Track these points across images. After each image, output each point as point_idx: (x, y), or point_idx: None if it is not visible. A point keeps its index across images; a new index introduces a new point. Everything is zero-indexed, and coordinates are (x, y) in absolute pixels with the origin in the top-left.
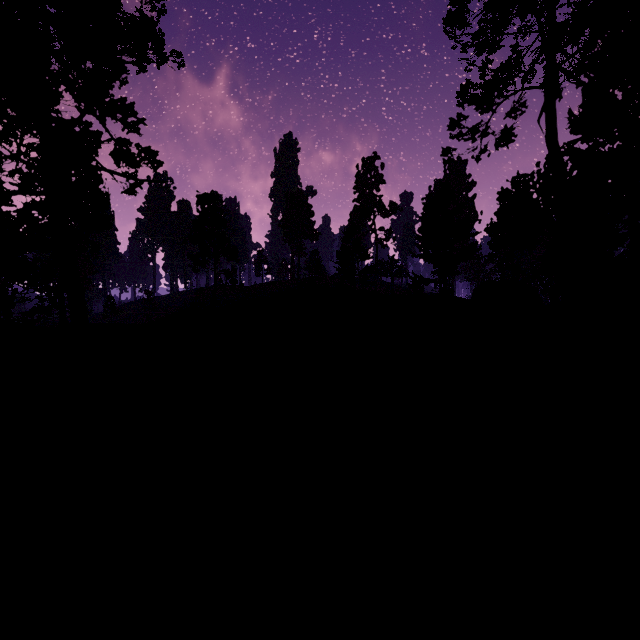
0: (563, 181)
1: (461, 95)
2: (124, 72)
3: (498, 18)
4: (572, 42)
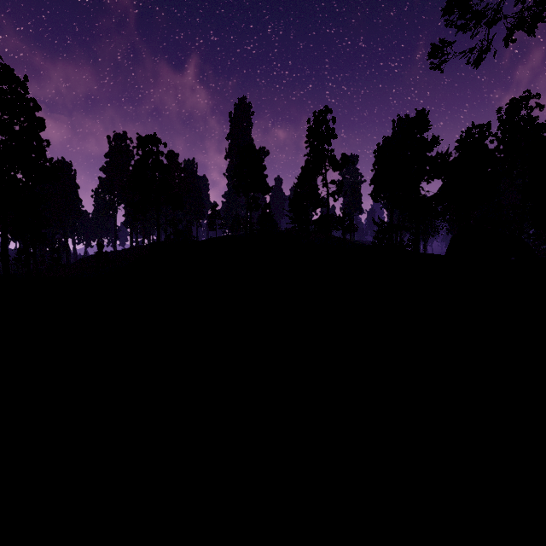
0: None
1: None
2: None
3: None
4: None
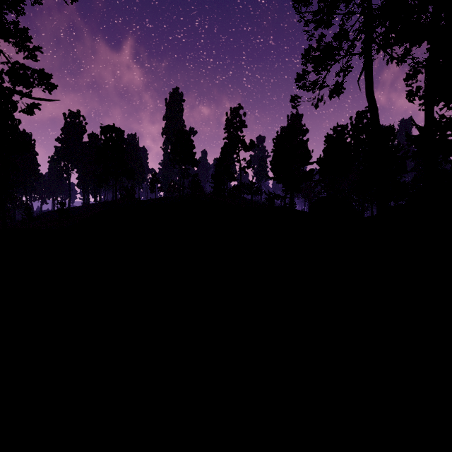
0: (378, 123)
1: (305, 57)
2: (20, 2)
3: (331, 2)
4: (382, 24)
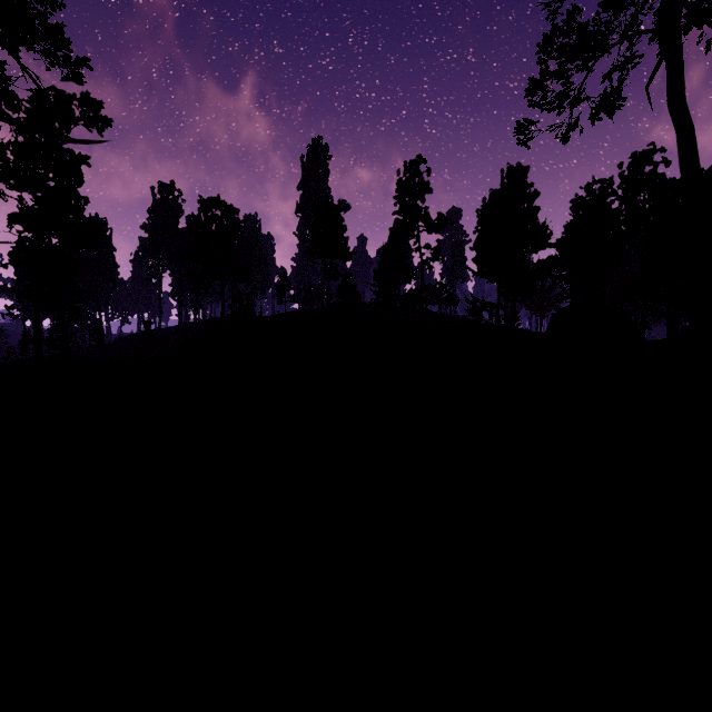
0: (695, 159)
1: (544, 49)
2: None
3: None
4: None
